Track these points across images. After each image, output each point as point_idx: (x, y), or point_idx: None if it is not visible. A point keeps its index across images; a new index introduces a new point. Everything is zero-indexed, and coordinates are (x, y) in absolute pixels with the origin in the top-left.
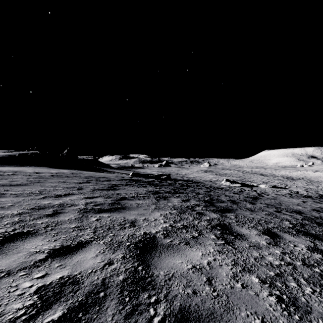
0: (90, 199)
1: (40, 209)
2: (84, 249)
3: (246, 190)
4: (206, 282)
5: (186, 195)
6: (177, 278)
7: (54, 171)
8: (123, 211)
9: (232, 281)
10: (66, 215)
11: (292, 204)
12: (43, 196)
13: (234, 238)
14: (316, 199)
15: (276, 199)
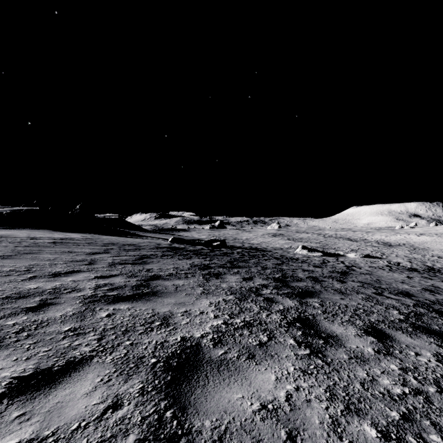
0: (103, 279)
1: (19, 299)
2: (74, 374)
3: (330, 261)
4: (286, 442)
5: (249, 270)
6: (234, 435)
7: (59, 236)
8: (152, 299)
9: (331, 437)
10: (60, 308)
11: (395, 281)
12: (31, 276)
13: (325, 344)
14: (424, 273)
15: (372, 274)
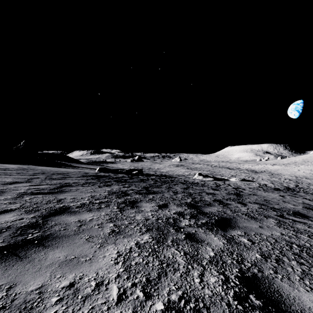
0: None
1: None
2: None
3: (221, 184)
4: None
5: (162, 195)
6: None
7: None
8: (30, 255)
9: None
10: None
11: (278, 200)
12: None
13: None
14: (287, 192)
15: (257, 195)
